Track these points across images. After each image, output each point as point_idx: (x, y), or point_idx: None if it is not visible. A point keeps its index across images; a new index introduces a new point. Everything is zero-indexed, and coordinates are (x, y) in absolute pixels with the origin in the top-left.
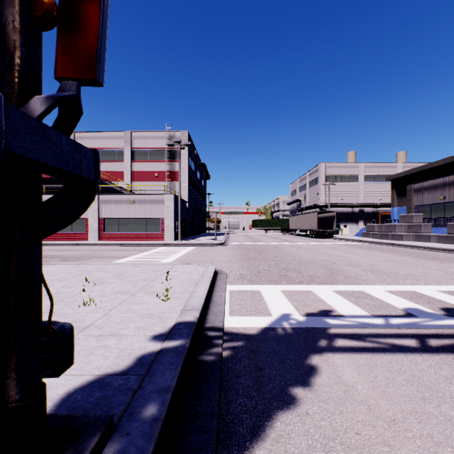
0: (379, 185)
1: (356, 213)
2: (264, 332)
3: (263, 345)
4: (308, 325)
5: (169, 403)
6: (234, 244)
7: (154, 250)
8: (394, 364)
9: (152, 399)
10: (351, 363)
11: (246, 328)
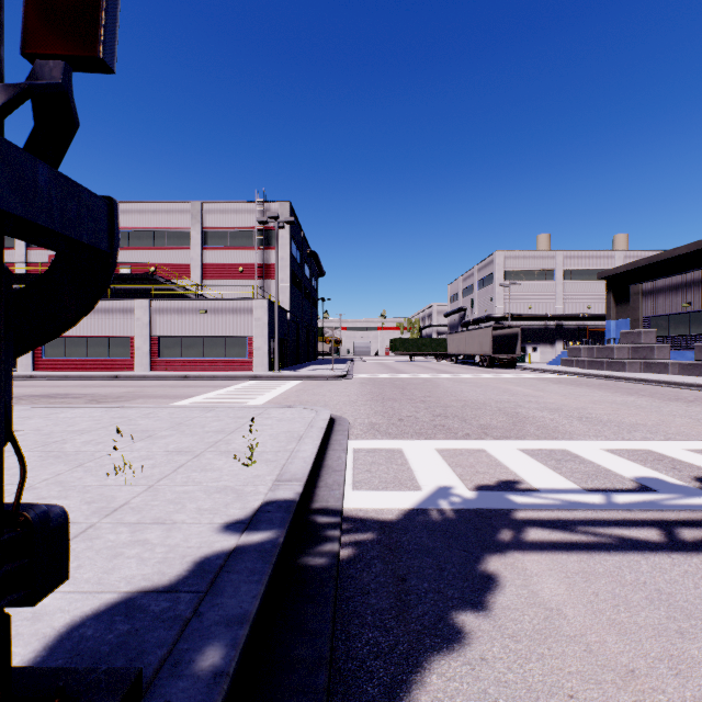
0: (588, 286)
1: (551, 329)
2: (408, 517)
3: (407, 538)
4: (481, 506)
5: (245, 645)
6: (362, 377)
7: (237, 385)
8: (625, 571)
9: (215, 637)
10: (554, 570)
11: (379, 511)
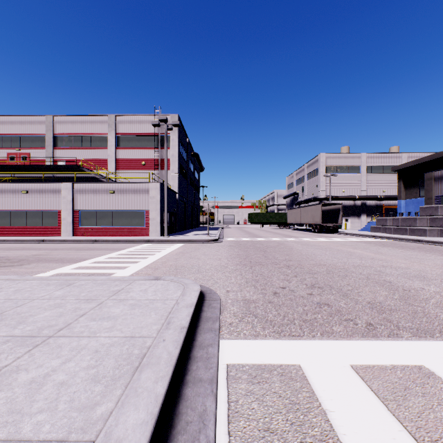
0: (383, 177)
1: (358, 206)
2: None
3: None
4: None
5: None
6: (230, 240)
7: (131, 248)
8: None
9: None
10: None
11: None
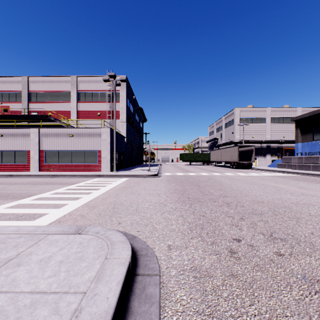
0: (283, 125)
1: (264, 148)
2: None
3: None
4: None
5: None
6: (167, 175)
7: (81, 182)
8: None
9: None
10: None
11: None
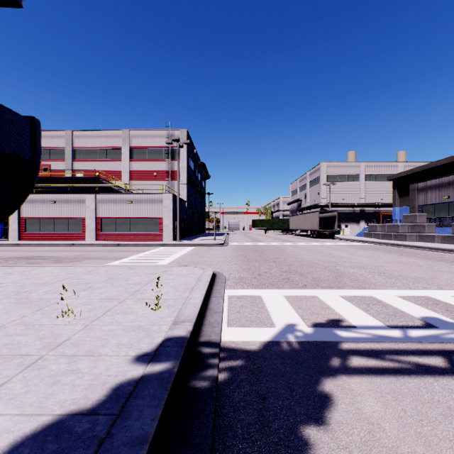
0: (381, 185)
1: (357, 213)
2: (266, 347)
3: (266, 364)
4: (317, 339)
5: None
6: (234, 244)
7: (152, 250)
8: (423, 391)
9: None
10: (372, 390)
11: (246, 343)
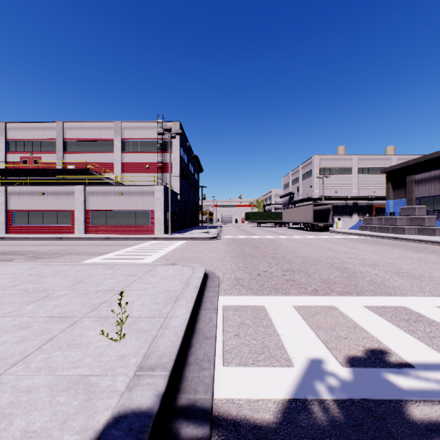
0: (373, 178)
1: (350, 205)
2: (288, 417)
3: None
4: (365, 395)
5: None
6: (227, 238)
7: (141, 244)
8: None
9: None
10: None
11: (254, 404)
